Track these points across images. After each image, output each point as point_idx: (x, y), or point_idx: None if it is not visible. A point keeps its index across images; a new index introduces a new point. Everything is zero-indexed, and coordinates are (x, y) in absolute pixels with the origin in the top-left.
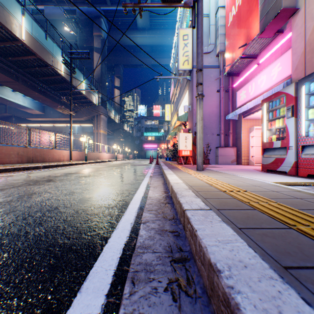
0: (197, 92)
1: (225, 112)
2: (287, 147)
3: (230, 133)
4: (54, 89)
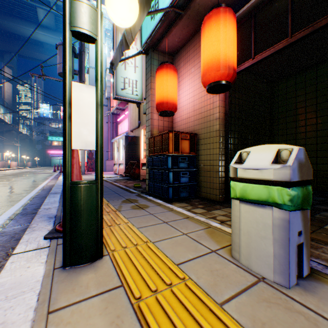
0: None
1: (113, 136)
2: (118, 163)
3: None
4: None
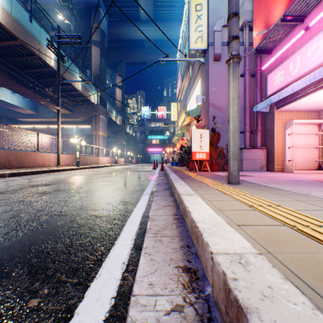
0: (231, 53)
1: (251, 102)
2: None
3: (259, 129)
4: (45, 84)
